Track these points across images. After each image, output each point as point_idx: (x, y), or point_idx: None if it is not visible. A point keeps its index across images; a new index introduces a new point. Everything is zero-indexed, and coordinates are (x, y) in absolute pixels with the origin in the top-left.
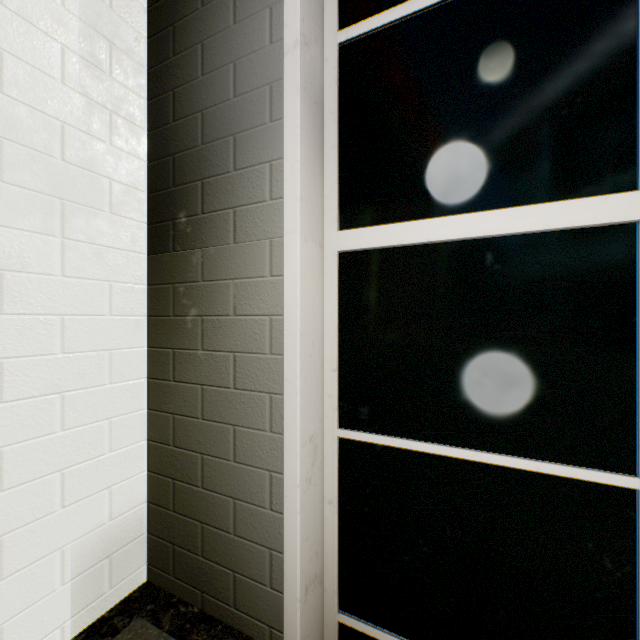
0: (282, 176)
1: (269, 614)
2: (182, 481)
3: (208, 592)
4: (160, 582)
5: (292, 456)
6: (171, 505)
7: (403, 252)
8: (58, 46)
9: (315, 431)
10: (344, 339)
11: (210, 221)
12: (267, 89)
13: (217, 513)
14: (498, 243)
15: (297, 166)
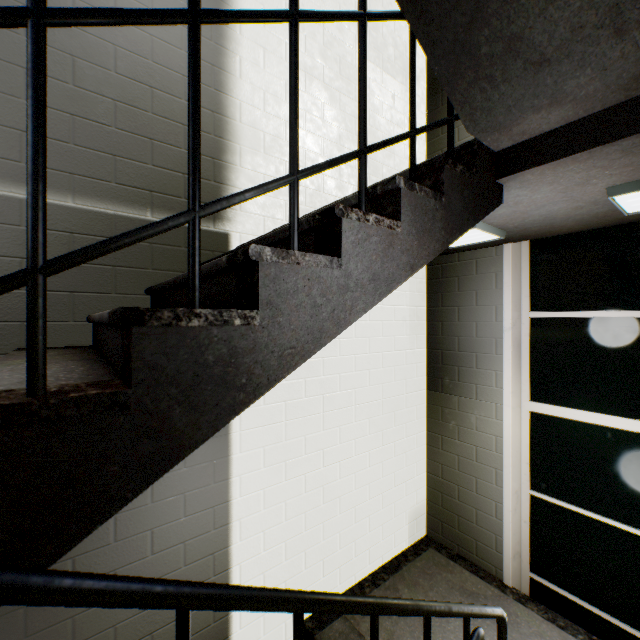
0: (501, 379)
1: (494, 562)
2: (446, 495)
3: (461, 546)
4: (433, 536)
5: (507, 498)
6: (440, 504)
7: (564, 419)
8: (404, 322)
9: (517, 489)
10: (532, 450)
11: (462, 386)
12: (493, 339)
13: (466, 513)
14: (613, 429)
15: (510, 379)
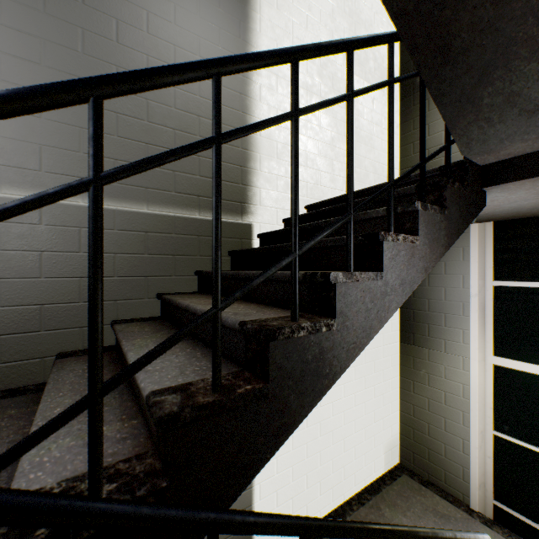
0: (468, 336)
1: (462, 489)
2: (417, 430)
3: (431, 474)
4: (405, 464)
5: (473, 437)
6: (411, 438)
7: (525, 373)
8: None
9: (482, 429)
10: (495, 397)
11: (432, 340)
12: (461, 303)
13: (435, 447)
14: None
15: (476, 337)
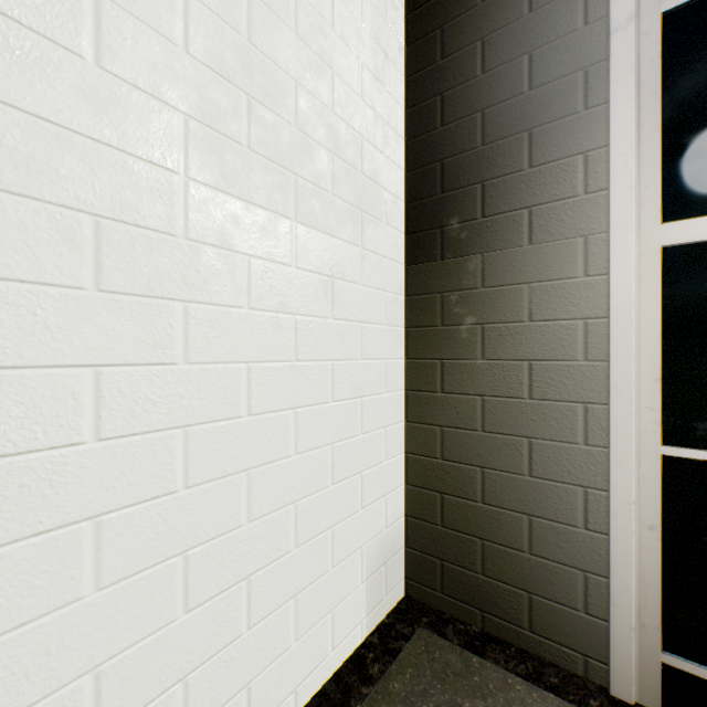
0: (602, 167)
1: (582, 641)
2: (453, 495)
3: (490, 612)
4: (422, 598)
5: (623, 471)
6: (438, 520)
7: None
8: (359, 63)
9: (637, 446)
10: (668, 345)
11: (493, 224)
12: (579, 75)
13: (504, 530)
14: None
15: (631, 153)
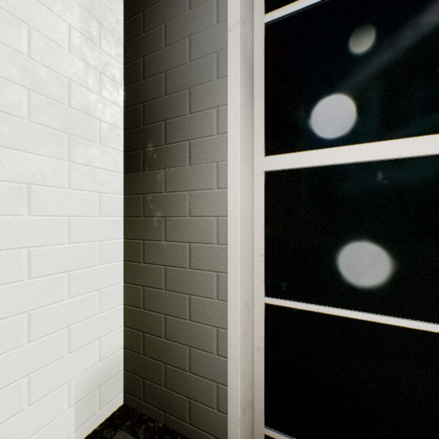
0: (226, 117)
1: (216, 429)
2: (150, 334)
3: (169, 412)
4: (133, 405)
5: (234, 317)
6: (141, 350)
7: (313, 171)
8: (66, 25)
9: (249, 299)
10: (268, 233)
11: (171, 150)
12: (214, 55)
13: (176, 356)
14: (386, 165)
15: (238, 110)
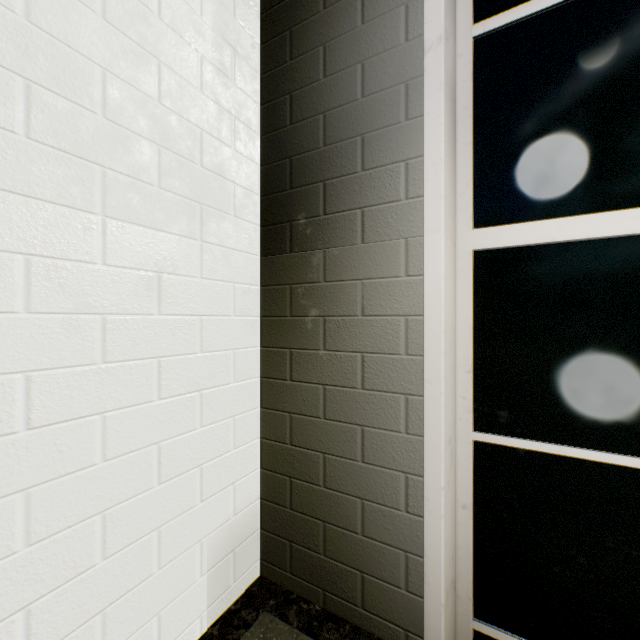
0: (420, 175)
1: (404, 617)
2: (300, 479)
3: (331, 591)
4: (275, 578)
5: (435, 458)
6: (287, 503)
7: (552, 250)
8: (198, 56)
9: (451, 434)
10: (478, 340)
11: (333, 222)
12: (402, 87)
13: (342, 513)
14: None
15: (441, 164)
